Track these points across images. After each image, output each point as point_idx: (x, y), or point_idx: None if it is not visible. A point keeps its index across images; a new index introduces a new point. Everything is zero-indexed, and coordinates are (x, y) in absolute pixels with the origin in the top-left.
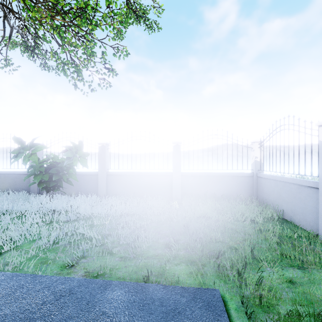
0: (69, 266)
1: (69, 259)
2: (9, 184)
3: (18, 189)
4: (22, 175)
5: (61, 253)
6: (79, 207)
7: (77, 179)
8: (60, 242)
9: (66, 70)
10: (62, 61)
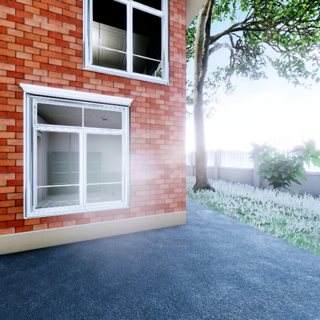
0: None
1: None
2: (237, 177)
3: (243, 182)
4: (246, 171)
5: (316, 243)
6: (309, 208)
7: (305, 179)
8: (310, 233)
9: (286, 71)
10: (283, 65)
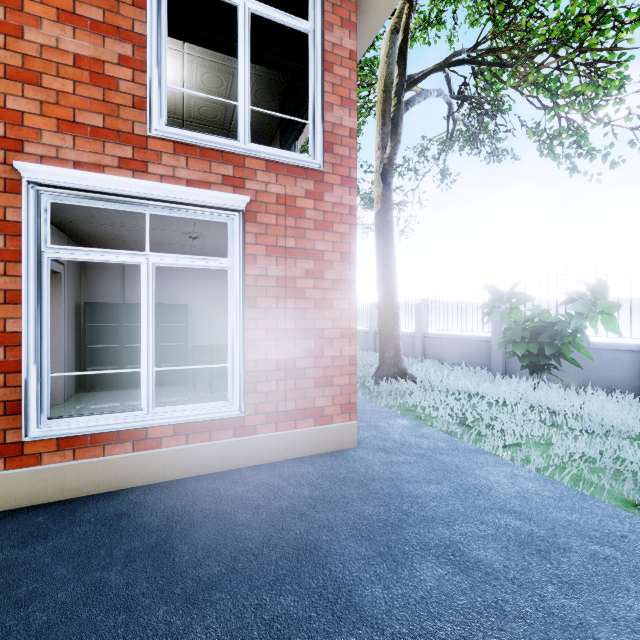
0: (639, 507)
1: (633, 497)
2: (460, 354)
3: (472, 363)
4: (478, 342)
5: (608, 481)
6: (597, 413)
7: (590, 357)
8: (597, 462)
9: (554, 147)
10: (548, 135)
